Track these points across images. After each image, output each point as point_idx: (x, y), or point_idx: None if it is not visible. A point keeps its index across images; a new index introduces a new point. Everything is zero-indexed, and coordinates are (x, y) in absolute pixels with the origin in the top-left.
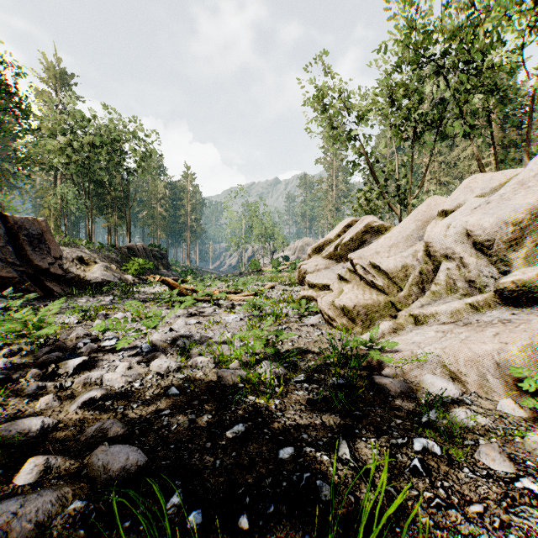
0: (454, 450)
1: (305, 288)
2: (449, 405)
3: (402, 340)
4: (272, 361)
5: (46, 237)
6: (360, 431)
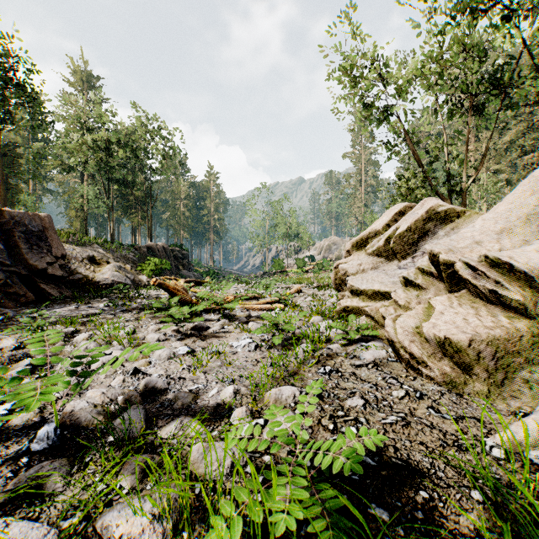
0: None
1: (346, 295)
2: None
3: None
4: None
5: (48, 234)
6: None
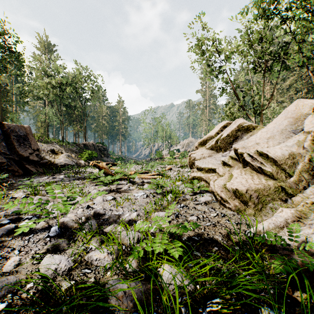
0: None
1: (194, 171)
2: None
3: None
4: (176, 270)
5: (29, 137)
6: None
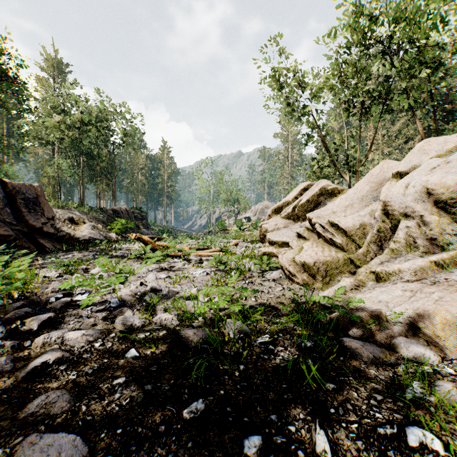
0: (456, 445)
1: (266, 245)
2: (431, 376)
3: (366, 298)
4: (236, 319)
5: (41, 200)
6: (336, 411)
